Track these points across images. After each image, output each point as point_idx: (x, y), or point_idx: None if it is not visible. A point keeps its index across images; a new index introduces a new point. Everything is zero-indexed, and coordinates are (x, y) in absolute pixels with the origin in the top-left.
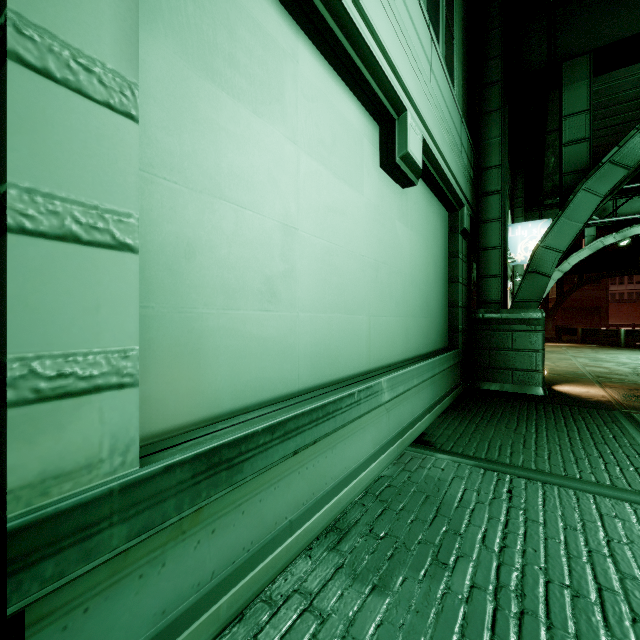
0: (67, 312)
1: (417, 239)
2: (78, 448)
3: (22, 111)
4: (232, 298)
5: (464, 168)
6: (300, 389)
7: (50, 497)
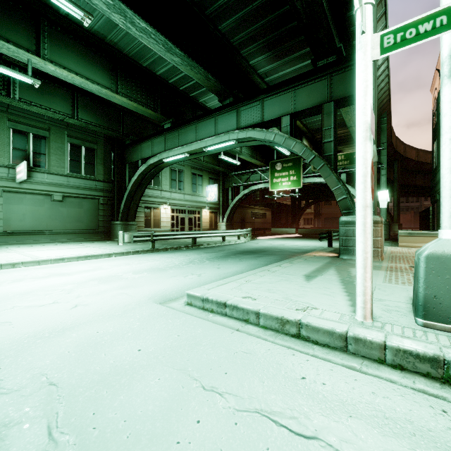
0: None
1: (72, 209)
2: None
3: None
4: (15, 221)
5: (100, 190)
6: (27, 230)
7: None
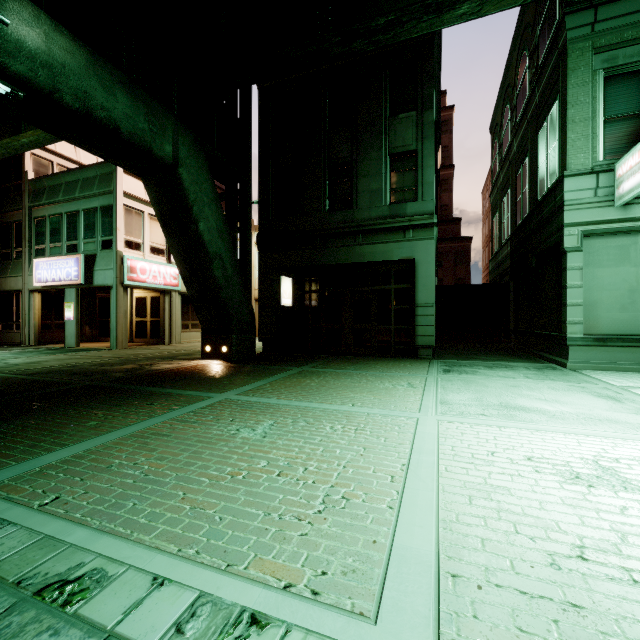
0: (573, 314)
1: None
2: (574, 330)
3: (568, 293)
4: (608, 310)
5: None
6: (638, 334)
7: (571, 335)
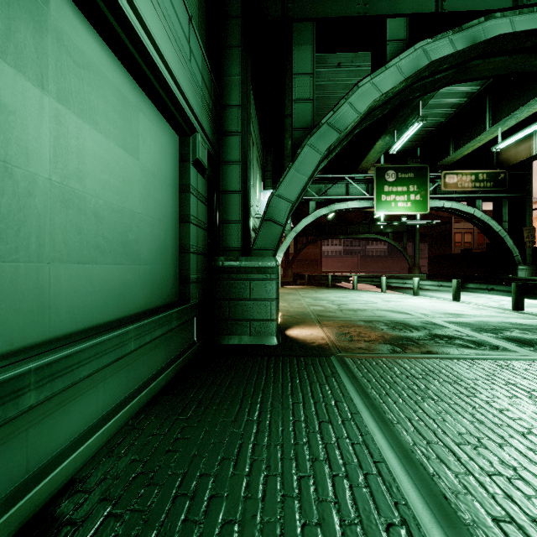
0: None
1: (88, 131)
2: None
3: None
4: None
5: (197, 86)
6: None
7: None
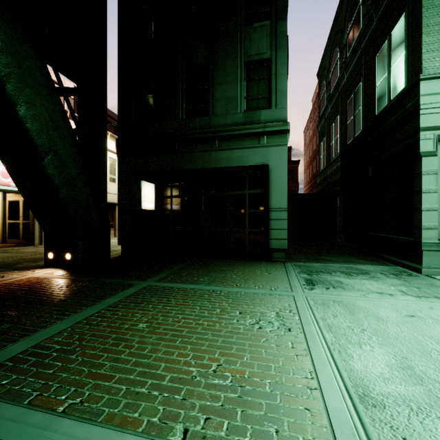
0: (428, 219)
1: None
2: (429, 235)
3: (423, 198)
4: None
5: None
6: None
7: (426, 240)
